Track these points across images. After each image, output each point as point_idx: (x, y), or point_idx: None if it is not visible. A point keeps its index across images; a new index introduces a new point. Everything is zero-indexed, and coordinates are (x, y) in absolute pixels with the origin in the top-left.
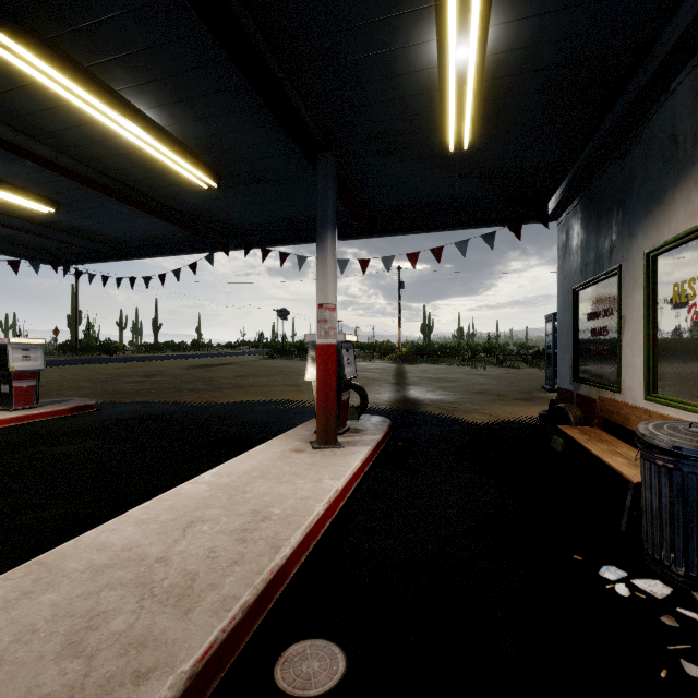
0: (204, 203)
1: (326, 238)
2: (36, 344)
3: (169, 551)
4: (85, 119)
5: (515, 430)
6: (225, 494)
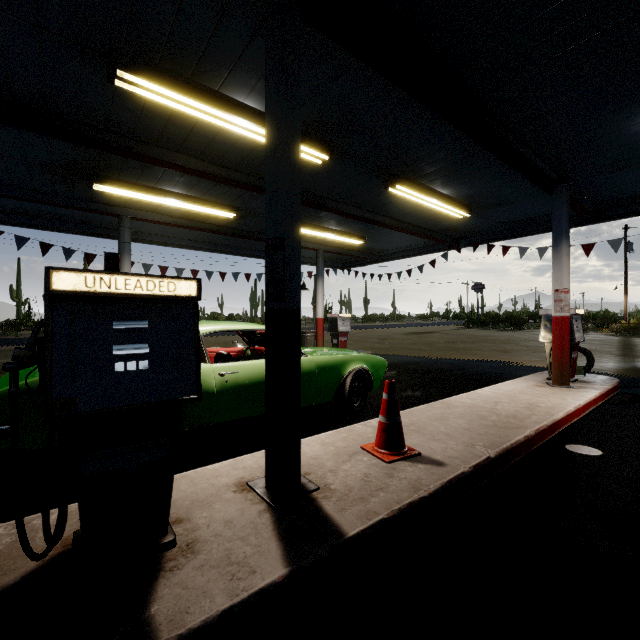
0: (451, 223)
1: (561, 244)
2: (347, 317)
3: (494, 407)
4: (407, 201)
5: None
6: (504, 396)
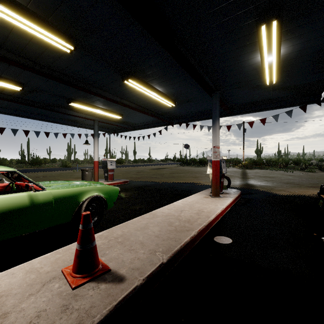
0: (167, 110)
1: (216, 122)
2: (114, 160)
3: (180, 214)
4: (140, 93)
5: (302, 198)
6: (187, 206)
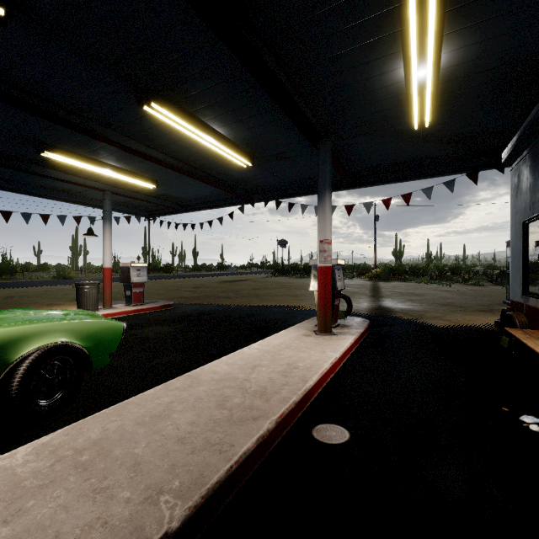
0: (241, 175)
1: (325, 196)
2: (143, 266)
3: (248, 377)
4: (184, 137)
5: (471, 332)
6: (268, 355)
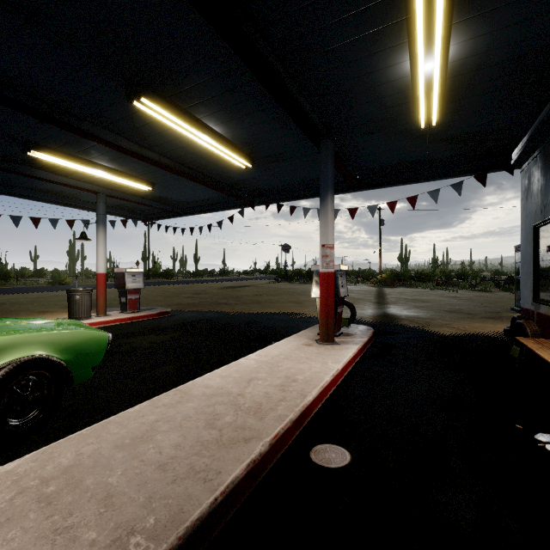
0: (240, 176)
1: (327, 198)
2: (139, 272)
3: (243, 391)
4: (178, 135)
5: (480, 341)
6: (266, 366)
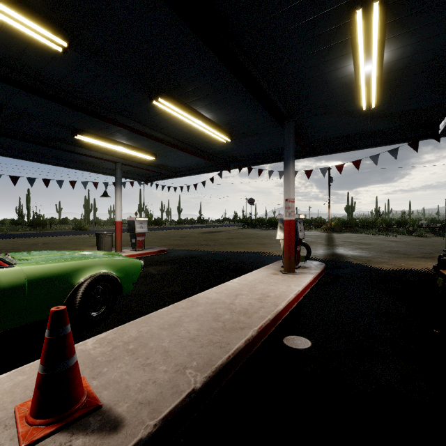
0: (221, 148)
1: (289, 164)
2: (145, 220)
3: (233, 301)
4: (179, 121)
5: (412, 274)
6: (246, 287)
